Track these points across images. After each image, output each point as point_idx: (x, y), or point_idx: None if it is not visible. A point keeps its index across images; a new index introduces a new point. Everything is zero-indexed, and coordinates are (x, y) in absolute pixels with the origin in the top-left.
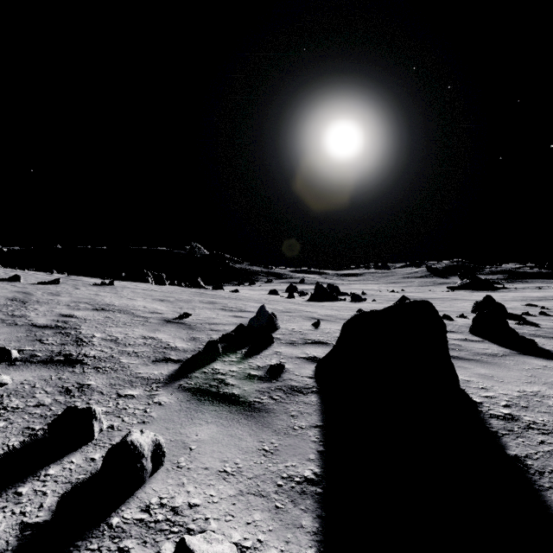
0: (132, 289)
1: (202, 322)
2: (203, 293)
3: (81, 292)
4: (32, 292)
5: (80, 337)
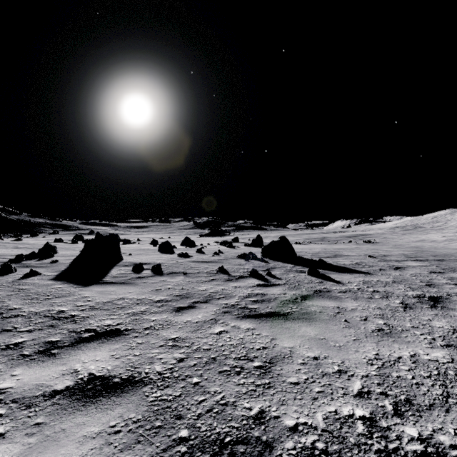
0: None
1: (3, 253)
2: None
3: None
4: None
5: None
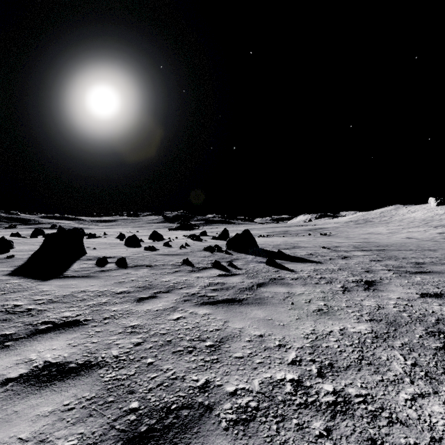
0: None
1: None
2: None
3: None
4: None
5: None
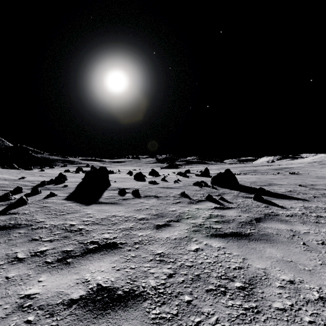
0: None
1: (33, 180)
2: (22, 171)
3: None
4: None
5: None
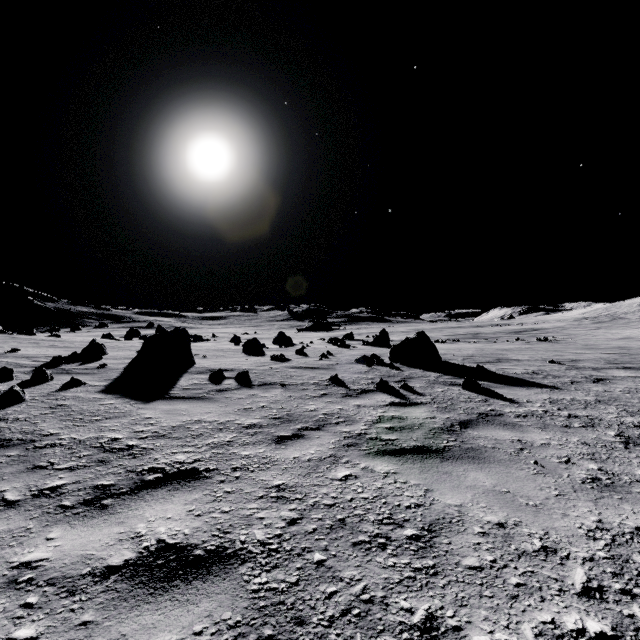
0: None
1: (36, 354)
2: (13, 337)
3: None
4: None
5: None
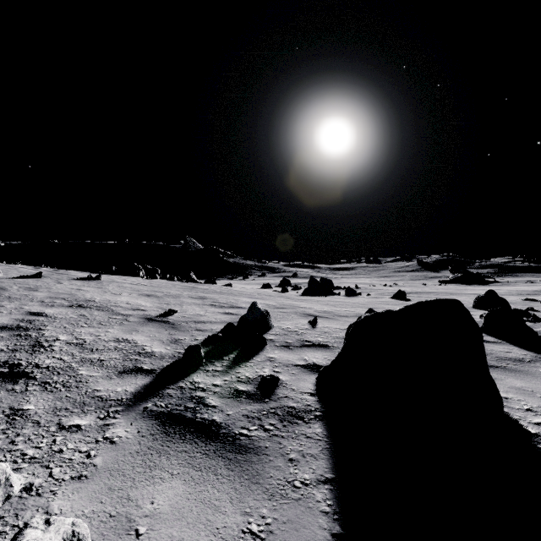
0: (119, 284)
1: (188, 320)
2: (194, 287)
3: (62, 287)
4: (7, 287)
5: (40, 340)
